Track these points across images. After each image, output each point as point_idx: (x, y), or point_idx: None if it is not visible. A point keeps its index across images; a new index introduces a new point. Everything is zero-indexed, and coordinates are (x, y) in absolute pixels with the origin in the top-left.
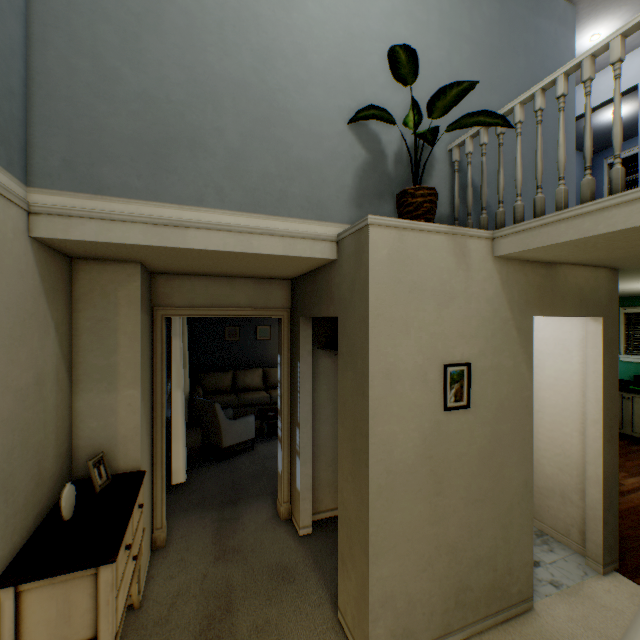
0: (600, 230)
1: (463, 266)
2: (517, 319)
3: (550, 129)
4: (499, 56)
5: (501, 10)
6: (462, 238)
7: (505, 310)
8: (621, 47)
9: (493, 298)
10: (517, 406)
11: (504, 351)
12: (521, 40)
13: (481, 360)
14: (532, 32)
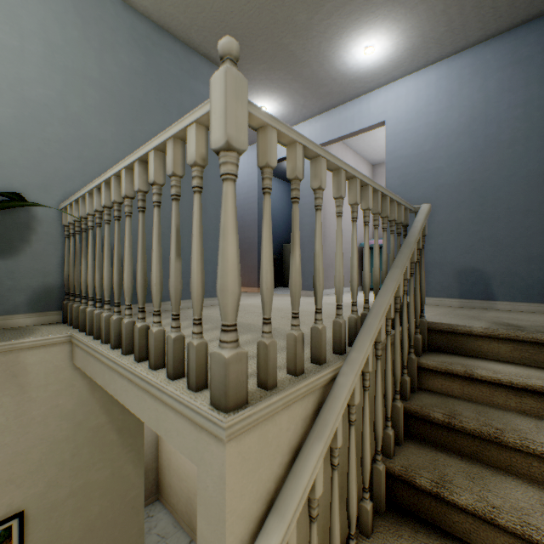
0: (112, 390)
1: (13, 389)
2: (119, 418)
3: (210, 187)
4: (145, 110)
5: (148, 63)
6: (11, 353)
7: (98, 416)
8: (130, 181)
9: (76, 409)
10: (119, 515)
11: (97, 463)
12: (175, 98)
13: (52, 493)
14: (189, 93)
